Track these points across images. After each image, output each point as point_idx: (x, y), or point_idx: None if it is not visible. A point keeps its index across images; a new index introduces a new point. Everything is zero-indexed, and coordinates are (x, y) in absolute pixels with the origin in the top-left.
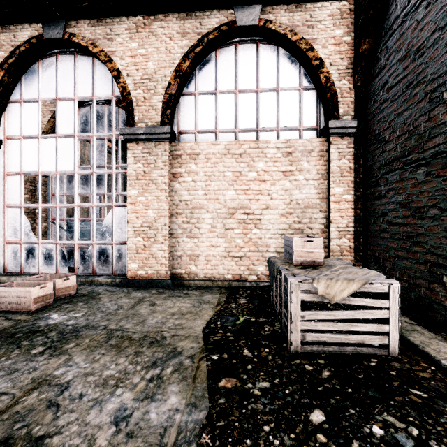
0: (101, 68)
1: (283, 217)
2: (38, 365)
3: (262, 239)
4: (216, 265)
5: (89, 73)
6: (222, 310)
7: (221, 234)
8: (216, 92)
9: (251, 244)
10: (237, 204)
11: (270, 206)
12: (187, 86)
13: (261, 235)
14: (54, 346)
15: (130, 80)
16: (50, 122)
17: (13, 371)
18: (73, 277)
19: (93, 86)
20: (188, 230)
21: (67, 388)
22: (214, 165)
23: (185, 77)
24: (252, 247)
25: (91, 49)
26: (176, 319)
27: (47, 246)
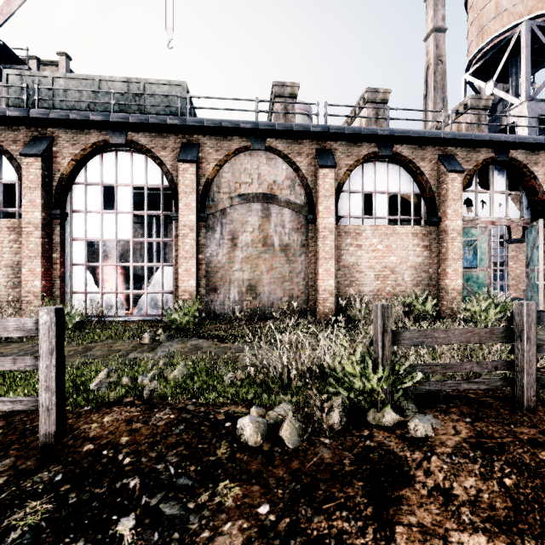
0: None
1: None
2: None
3: None
4: None
5: None
6: None
7: None
8: None
9: None
10: None
11: None
12: None
13: None
14: None
15: None
16: None
17: None
18: None
19: None
20: None
21: None
22: None
23: None
24: None
25: None
26: None
27: None
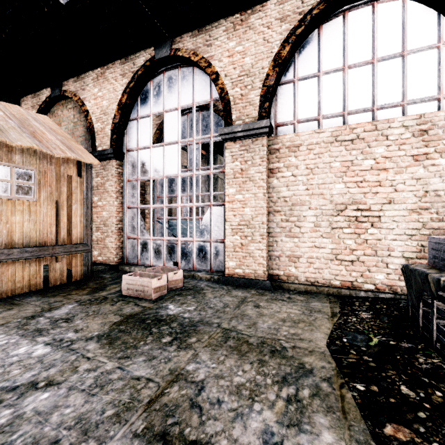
0: (200, 75)
1: (413, 213)
2: (171, 356)
3: (381, 241)
4: (320, 268)
5: (190, 82)
6: (342, 323)
7: (327, 233)
8: (318, 74)
9: (366, 247)
10: (347, 199)
11: (394, 200)
12: (285, 74)
13: (380, 235)
14: (178, 337)
15: (228, 80)
16: (156, 134)
17: (152, 358)
18: (181, 271)
19: (194, 94)
20: (287, 229)
21: (203, 388)
22: (317, 156)
23: (283, 65)
24: (367, 250)
25: (193, 58)
26: (289, 327)
27: (157, 241)
